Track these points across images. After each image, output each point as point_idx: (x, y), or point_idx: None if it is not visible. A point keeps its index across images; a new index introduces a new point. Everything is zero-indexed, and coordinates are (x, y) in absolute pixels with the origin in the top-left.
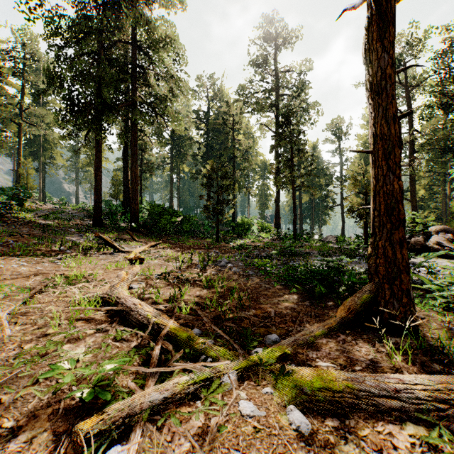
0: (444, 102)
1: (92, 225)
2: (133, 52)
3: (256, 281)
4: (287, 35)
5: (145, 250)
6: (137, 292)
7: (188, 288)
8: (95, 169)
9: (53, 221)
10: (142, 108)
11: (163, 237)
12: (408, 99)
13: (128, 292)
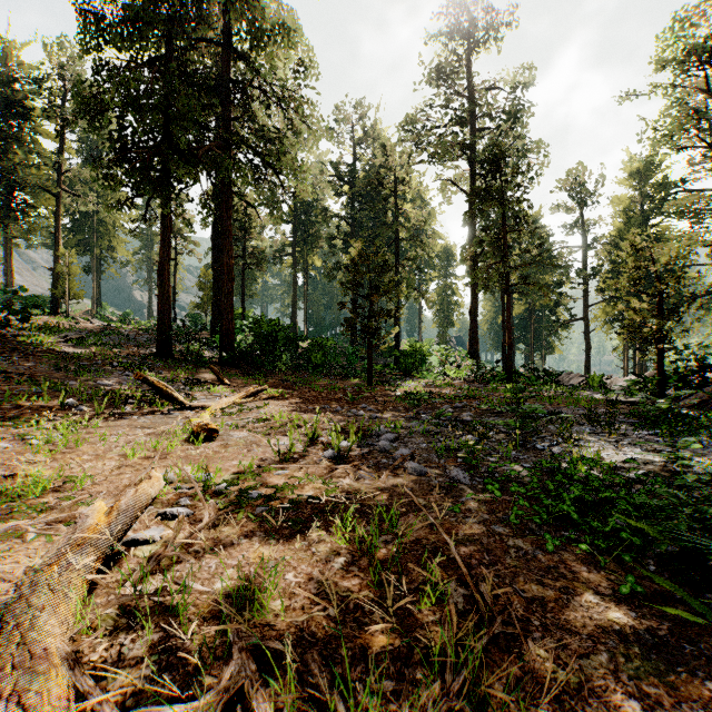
0: None
1: (155, 355)
2: (224, 58)
3: (482, 520)
4: (491, 23)
5: (235, 404)
6: (138, 567)
7: (291, 547)
8: (160, 259)
9: (89, 349)
10: (239, 152)
11: (275, 377)
12: None
13: (76, 600)
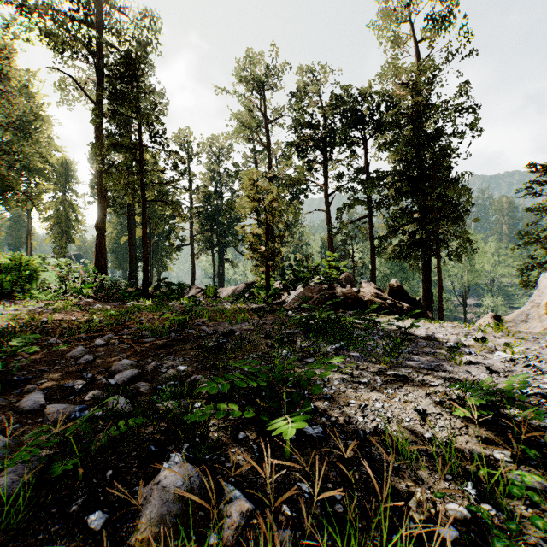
0: (299, 145)
1: None
2: None
3: None
4: None
5: None
6: None
7: None
8: None
9: None
10: None
11: None
12: (268, 131)
13: None
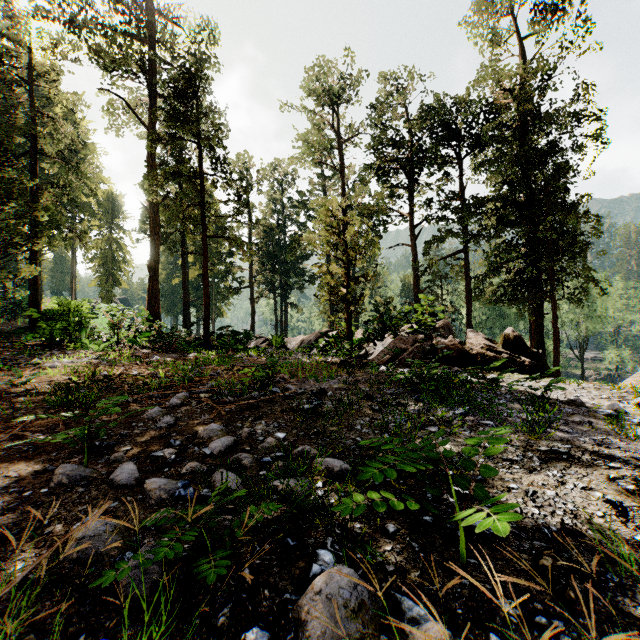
0: (379, 168)
1: None
2: None
3: None
4: None
5: None
6: None
7: None
8: None
9: None
10: None
11: None
12: (341, 153)
13: None
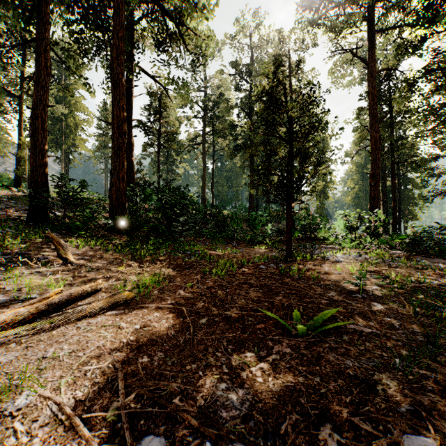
0: None
1: (27, 219)
2: None
3: None
4: None
5: None
6: None
7: None
8: (33, 105)
9: None
10: None
11: (168, 245)
12: None
13: None
